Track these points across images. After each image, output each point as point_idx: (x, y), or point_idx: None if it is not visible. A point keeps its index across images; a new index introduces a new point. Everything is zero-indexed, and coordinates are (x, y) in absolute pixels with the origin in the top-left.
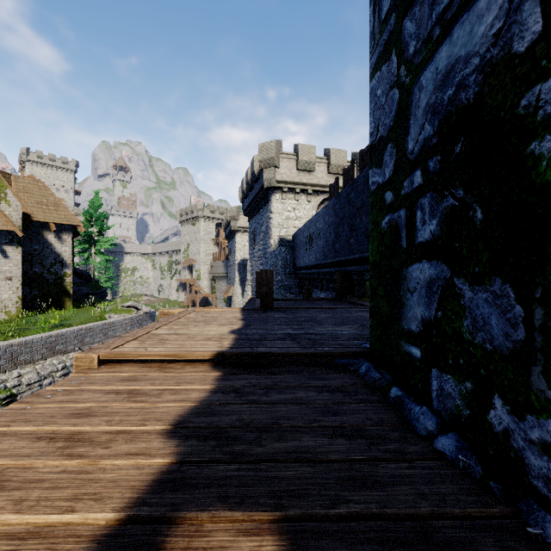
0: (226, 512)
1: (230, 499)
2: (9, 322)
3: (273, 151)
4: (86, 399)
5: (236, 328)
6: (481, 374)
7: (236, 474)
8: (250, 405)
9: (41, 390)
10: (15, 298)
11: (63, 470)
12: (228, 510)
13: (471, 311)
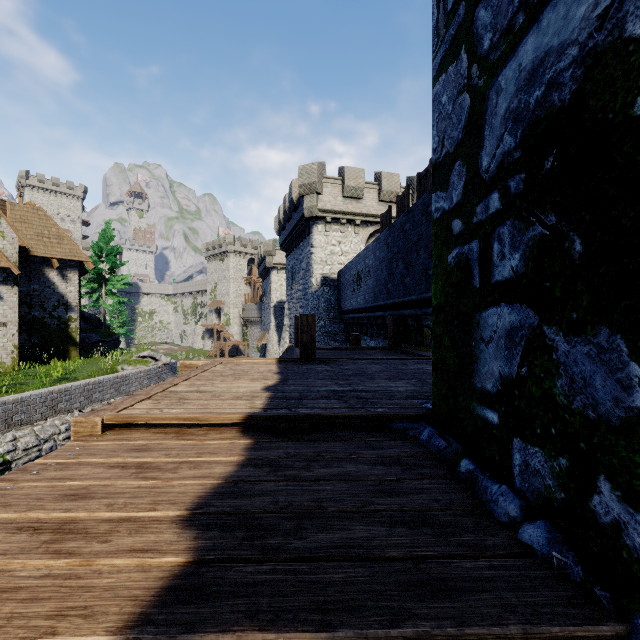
0: (256, 634)
1: (261, 615)
2: (3, 375)
3: (315, 174)
4: (84, 475)
5: (271, 384)
6: (581, 448)
7: (269, 578)
8: (288, 482)
9: (29, 463)
10: (10, 347)
11: (46, 574)
12: (258, 631)
13: (567, 368)
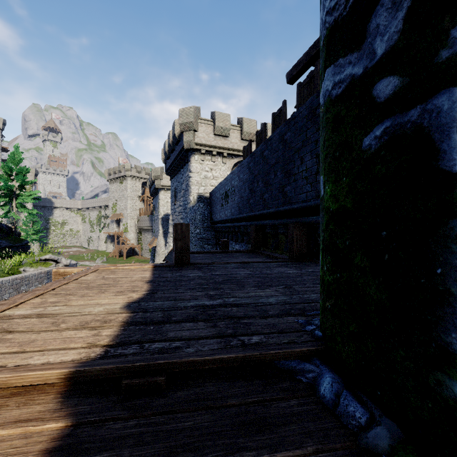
0: None
1: None
2: None
3: (192, 116)
4: None
5: (136, 298)
6: None
7: None
8: None
9: None
10: None
11: None
12: None
13: None
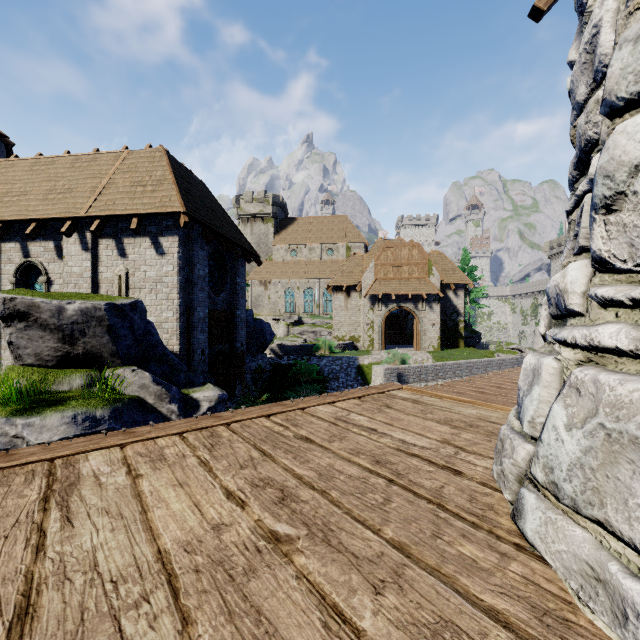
0: None
1: None
2: (436, 352)
3: None
4: None
5: None
6: None
7: None
8: None
9: None
10: (436, 337)
11: None
12: None
13: None
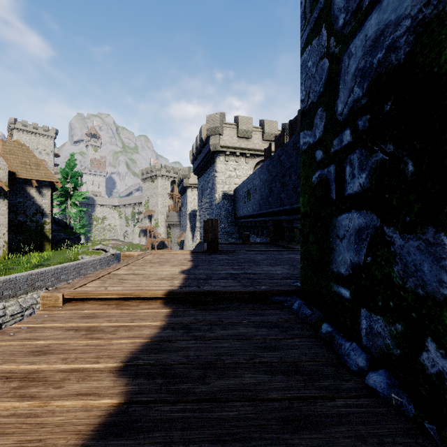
0: None
1: (174, 445)
2: None
3: (217, 121)
4: (47, 336)
5: (186, 268)
6: (413, 317)
7: (181, 416)
8: (196, 341)
9: (7, 327)
10: (2, 242)
11: (12, 413)
12: None
13: (402, 257)
